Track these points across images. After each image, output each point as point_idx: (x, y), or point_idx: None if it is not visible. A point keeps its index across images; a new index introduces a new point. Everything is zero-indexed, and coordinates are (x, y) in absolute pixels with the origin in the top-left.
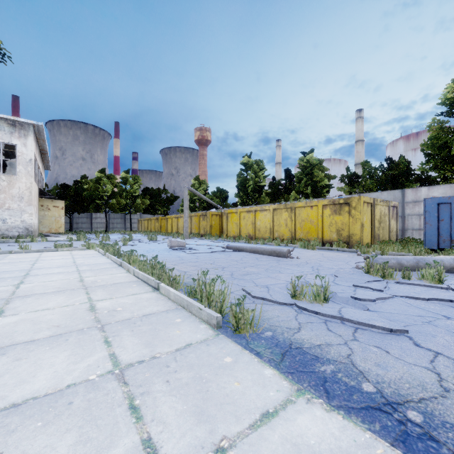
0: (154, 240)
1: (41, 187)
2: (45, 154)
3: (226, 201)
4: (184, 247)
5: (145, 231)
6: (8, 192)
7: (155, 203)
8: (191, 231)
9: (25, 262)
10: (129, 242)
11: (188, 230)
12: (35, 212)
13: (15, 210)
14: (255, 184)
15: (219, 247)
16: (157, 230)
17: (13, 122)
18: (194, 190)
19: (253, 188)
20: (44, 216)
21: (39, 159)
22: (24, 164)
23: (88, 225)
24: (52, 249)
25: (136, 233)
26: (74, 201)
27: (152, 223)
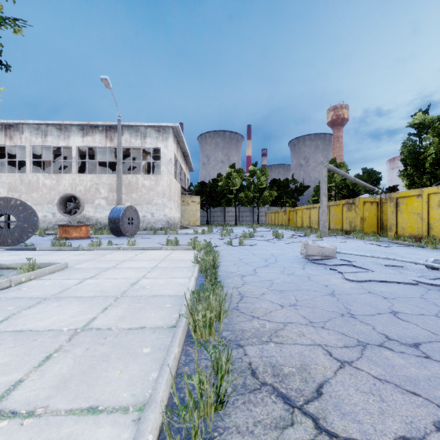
0: (279, 237)
1: (185, 186)
2: (187, 157)
3: (377, 185)
4: (331, 258)
5: (272, 224)
6: (155, 190)
7: (283, 194)
8: (329, 226)
9: (89, 272)
10: (249, 239)
11: (326, 225)
12: (175, 207)
13: (160, 205)
14: (437, 153)
15: (410, 263)
16: (284, 224)
17: (158, 128)
18: (335, 168)
19: (436, 158)
20: (185, 210)
21: (182, 161)
22: (166, 164)
23: (222, 218)
24: (156, 247)
25: (263, 227)
26: (210, 196)
27: (279, 215)
